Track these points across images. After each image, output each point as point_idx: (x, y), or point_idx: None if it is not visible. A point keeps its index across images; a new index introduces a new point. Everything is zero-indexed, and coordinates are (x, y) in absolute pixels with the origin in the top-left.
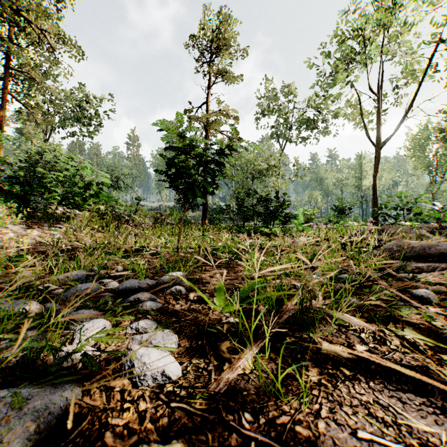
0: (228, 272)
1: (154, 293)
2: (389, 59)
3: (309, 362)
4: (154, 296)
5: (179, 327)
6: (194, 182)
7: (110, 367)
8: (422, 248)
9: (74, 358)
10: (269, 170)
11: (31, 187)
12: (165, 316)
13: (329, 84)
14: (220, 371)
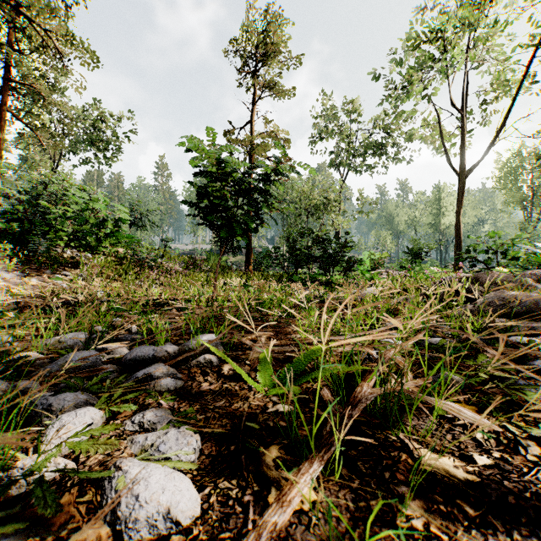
0: (277, 333)
1: (174, 364)
2: (475, 67)
3: (404, 487)
4: (172, 370)
5: (204, 420)
6: (233, 217)
7: (83, 499)
8: (532, 302)
9: (32, 480)
10: (328, 204)
11: (32, 225)
12: (186, 400)
13: (401, 100)
14: (262, 504)
